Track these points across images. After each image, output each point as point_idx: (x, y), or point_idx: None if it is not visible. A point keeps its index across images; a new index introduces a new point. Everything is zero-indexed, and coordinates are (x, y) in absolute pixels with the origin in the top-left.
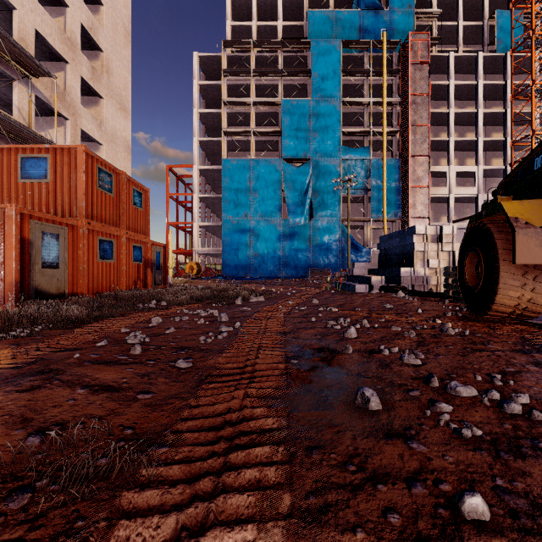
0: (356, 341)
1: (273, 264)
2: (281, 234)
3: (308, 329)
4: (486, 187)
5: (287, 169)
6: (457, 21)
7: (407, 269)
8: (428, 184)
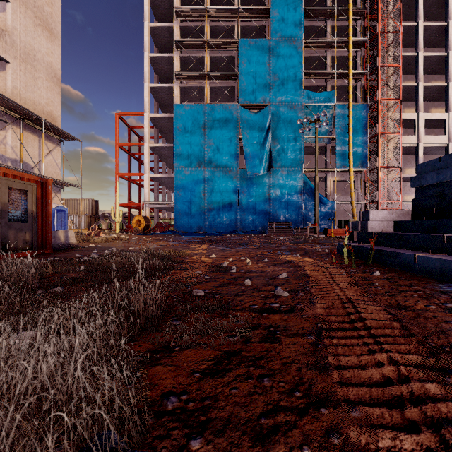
0: None
1: (229, 218)
2: (238, 185)
3: None
4: None
5: (244, 115)
6: None
7: None
8: (399, 130)
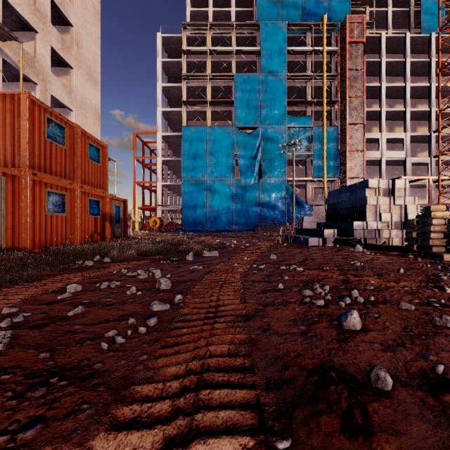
0: (372, 342)
1: (226, 219)
2: (234, 192)
3: (279, 308)
4: (412, 152)
5: (239, 135)
6: (387, 7)
7: (360, 223)
8: (363, 148)
